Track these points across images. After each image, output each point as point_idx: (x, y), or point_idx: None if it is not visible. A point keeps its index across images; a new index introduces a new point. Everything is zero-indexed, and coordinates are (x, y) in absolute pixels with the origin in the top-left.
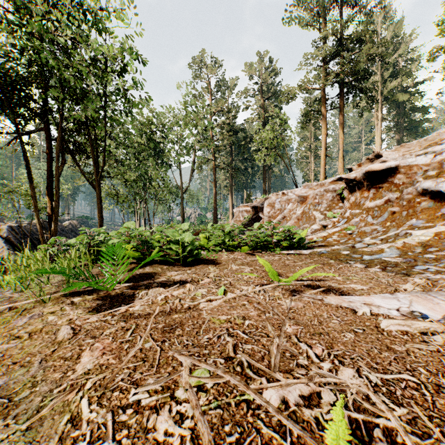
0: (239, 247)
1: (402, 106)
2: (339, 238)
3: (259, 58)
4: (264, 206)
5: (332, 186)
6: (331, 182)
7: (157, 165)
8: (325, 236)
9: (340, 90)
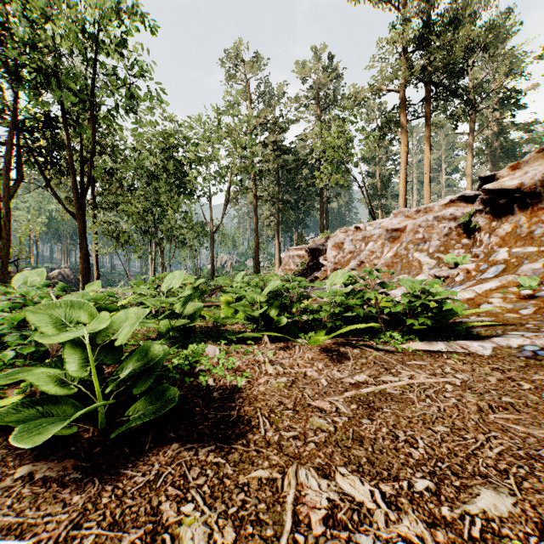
0: (302, 328)
1: (498, 123)
2: (512, 305)
3: (314, 54)
4: (328, 247)
5: (448, 211)
6: (446, 204)
7: (179, 194)
8: (469, 298)
9: (426, 92)
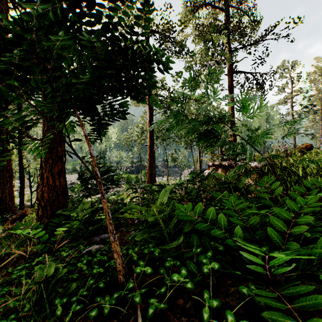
0: None
1: None
2: None
3: None
4: None
5: None
6: None
7: None
8: None
9: None
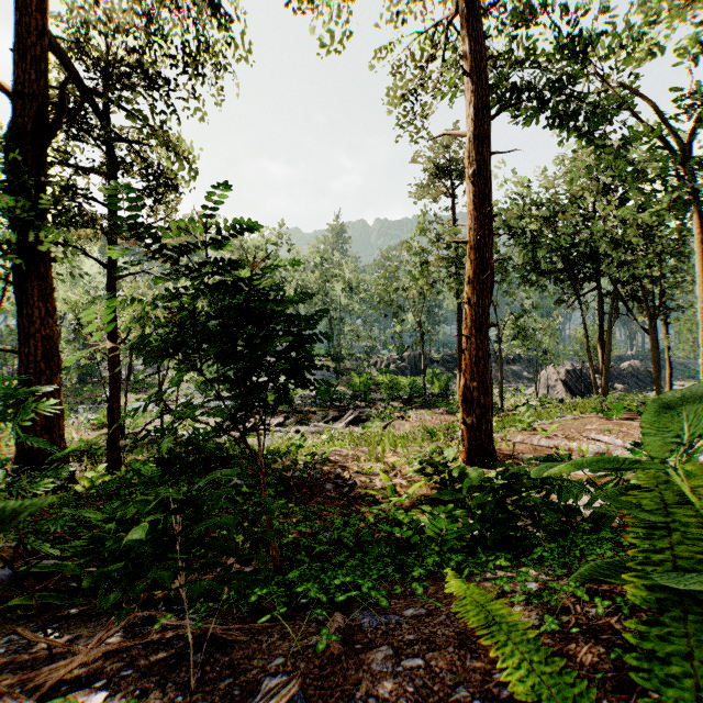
0: None
1: None
2: None
3: None
4: None
5: None
6: None
7: None
8: None
9: None
